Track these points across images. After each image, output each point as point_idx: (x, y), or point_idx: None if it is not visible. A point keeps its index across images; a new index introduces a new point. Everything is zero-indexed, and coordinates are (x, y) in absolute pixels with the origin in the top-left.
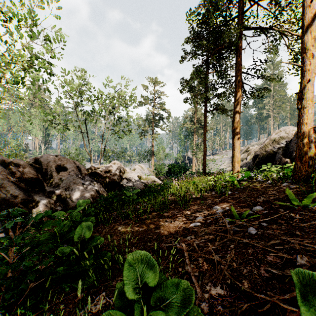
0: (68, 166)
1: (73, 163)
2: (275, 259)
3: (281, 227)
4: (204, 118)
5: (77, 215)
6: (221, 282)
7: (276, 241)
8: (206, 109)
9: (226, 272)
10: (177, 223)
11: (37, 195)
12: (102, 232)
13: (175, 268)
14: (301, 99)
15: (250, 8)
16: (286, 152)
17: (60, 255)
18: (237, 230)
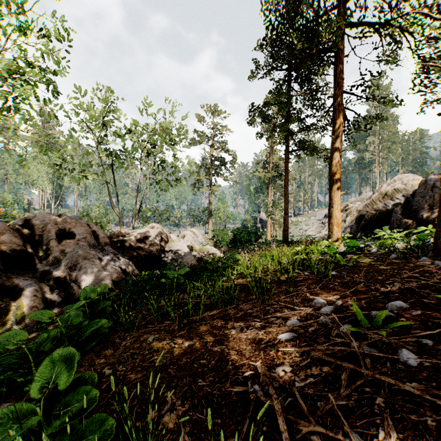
0: (77, 230)
1: (87, 226)
2: None
3: None
4: (285, 162)
5: (76, 316)
6: None
7: None
8: (288, 149)
9: None
10: (253, 333)
11: (21, 278)
12: (119, 347)
13: None
14: None
15: None
16: (407, 211)
17: None
18: (375, 356)
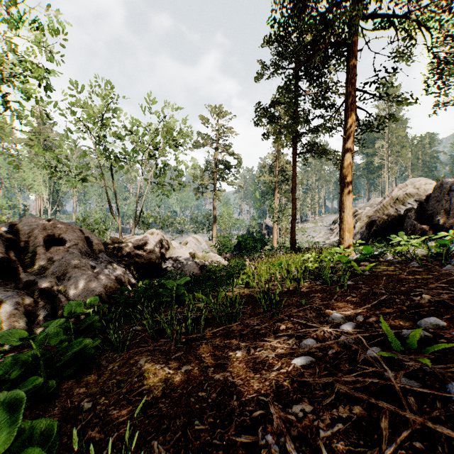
0: (68, 236)
1: (80, 232)
2: None
3: None
4: (293, 165)
5: (54, 335)
6: None
7: None
8: (295, 151)
9: None
10: (262, 356)
11: (1, 289)
12: (104, 372)
13: None
14: None
15: None
16: (421, 216)
17: None
18: (418, 391)
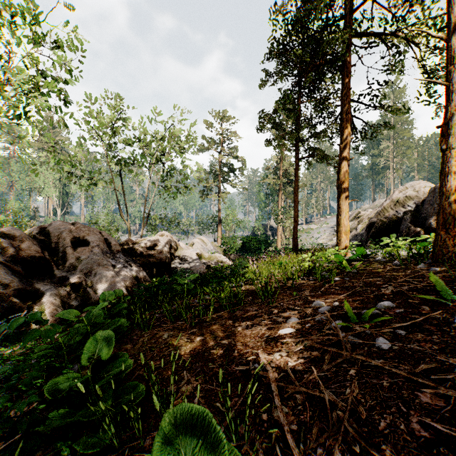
0: (91, 238)
1: (99, 234)
2: (435, 401)
3: (432, 338)
4: (295, 169)
5: (98, 315)
6: (342, 447)
7: (429, 365)
8: (297, 156)
9: (350, 427)
10: (257, 329)
11: (41, 283)
12: (137, 343)
13: (255, 414)
14: (446, 135)
15: (364, 4)
16: (416, 219)
17: (49, 393)
18: (357, 343)
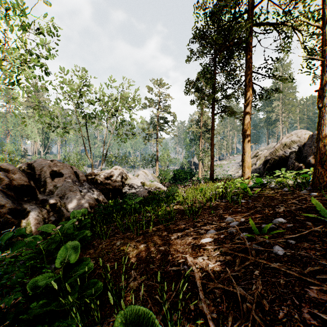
0: (64, 171)
1: (70, 168)
2: (320, 296)
3: (315, 246)
4: (212, 121)
5: (69, 228)
6: None
7: (314, 267)
8: (213, 112)
9: (256, 316)
10: (185, 239)
11: (28, 204)
12: (98, 248)
13: (184, 305)
14: (322, 97)
15: (261, 2)
16: (299, 157)
17: (30, 290)
18: (259, 250)
